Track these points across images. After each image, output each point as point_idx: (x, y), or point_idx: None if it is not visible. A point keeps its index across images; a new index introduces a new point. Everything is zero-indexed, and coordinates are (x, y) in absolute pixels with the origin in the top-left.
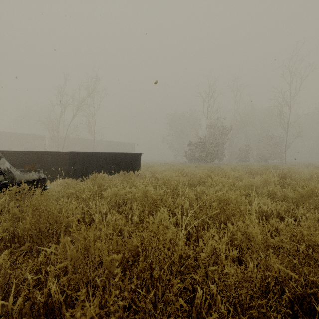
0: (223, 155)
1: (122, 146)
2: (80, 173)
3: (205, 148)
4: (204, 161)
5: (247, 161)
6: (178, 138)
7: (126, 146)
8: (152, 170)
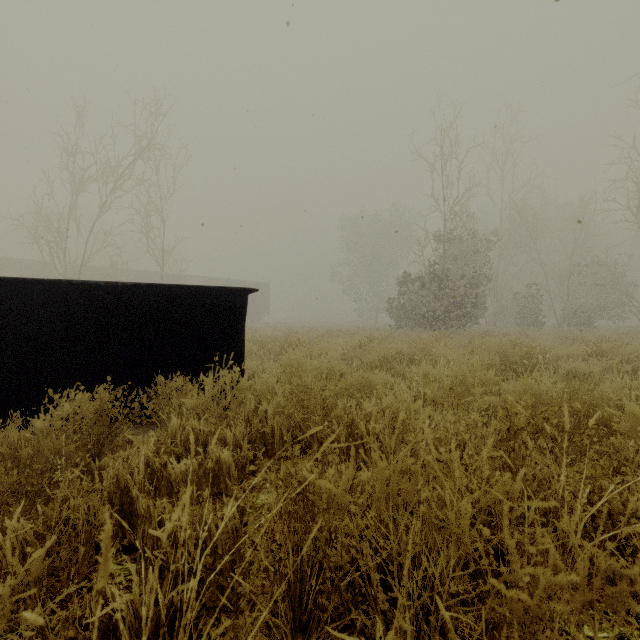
0: (481, 309)
1: None
2: None
3: (443, 291)
4: (440, 323)
5: (538, 324)
6: (366, 271)
7: None
8: (297, 361)
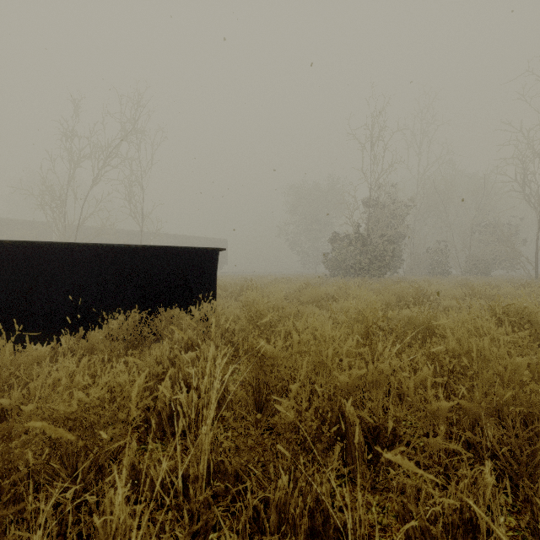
0: (399, 262)
1: (203, 246)
2: (2, 315)
3: (368, 247)
4: (365, 272)
5: (446, 273)
6: (307, 229)
7: (211, 246)
8: (253, 299)
